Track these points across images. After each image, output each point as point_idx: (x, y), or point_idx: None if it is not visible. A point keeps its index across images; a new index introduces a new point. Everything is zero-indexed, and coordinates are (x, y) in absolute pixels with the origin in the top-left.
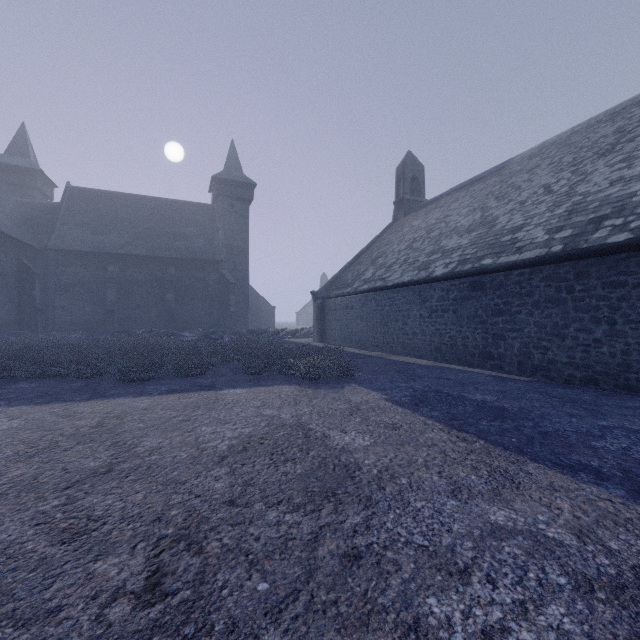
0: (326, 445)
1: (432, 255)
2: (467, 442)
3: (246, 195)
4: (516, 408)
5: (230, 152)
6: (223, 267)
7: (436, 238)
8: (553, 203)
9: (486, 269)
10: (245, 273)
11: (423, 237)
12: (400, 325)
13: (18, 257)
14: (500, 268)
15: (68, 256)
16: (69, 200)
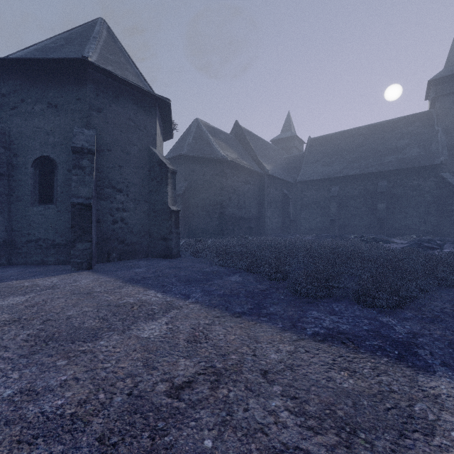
0: None
1: None
2: None
3: None
4: None
5: (453, 45)
6: (443, 170)
7: None
8: None
9: None
10: None
11: None
12: None
13: (282, 189)
14: None
15: (307, 184)
16: (309, 148)
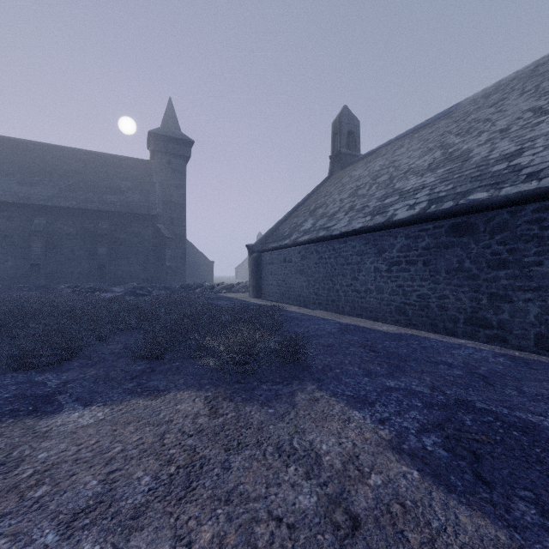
0: None
1: (386, 198)
2: None
3: (183, 152)
4: None
5: (168, 109)
6: (159, 222)
7: (386, 182)
8: None
9: (481, 205)
10: (182, 228)
11: (369, 183)
12: (348, 280)
13: None
14: (506, 202)
15: None
16: None
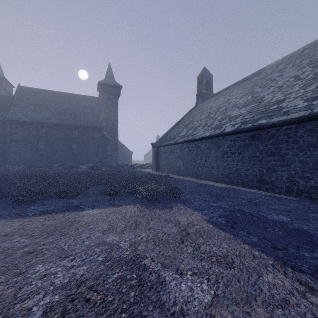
0: (161, 304)
1: (222, 120)
2: (317, 294)
3: (116, 92)
4: (316, 231)
5: (108, 69)
6: (104, 130)
7: (223, 111)
8: (304, 84)
9: (262, 126)
10: (116, 134)
11: (215, 111)
12: (203, 162)
13: None
14: (273, 125)
15: (17, 124)
16: (19, 93)
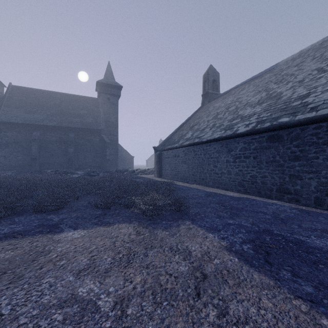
0: None
1: (233, 120)
2: None
3: (116, 93)
4: None
5: (107, 68)
6: (103, 133)
7: (234, 110)
8: None
9: (285, 125)
10: (116, 137)
11: (224, 111)
12: (211, 167)
13: None
14: (298, 123)
15: (8, 126)
16: (10, 93)
